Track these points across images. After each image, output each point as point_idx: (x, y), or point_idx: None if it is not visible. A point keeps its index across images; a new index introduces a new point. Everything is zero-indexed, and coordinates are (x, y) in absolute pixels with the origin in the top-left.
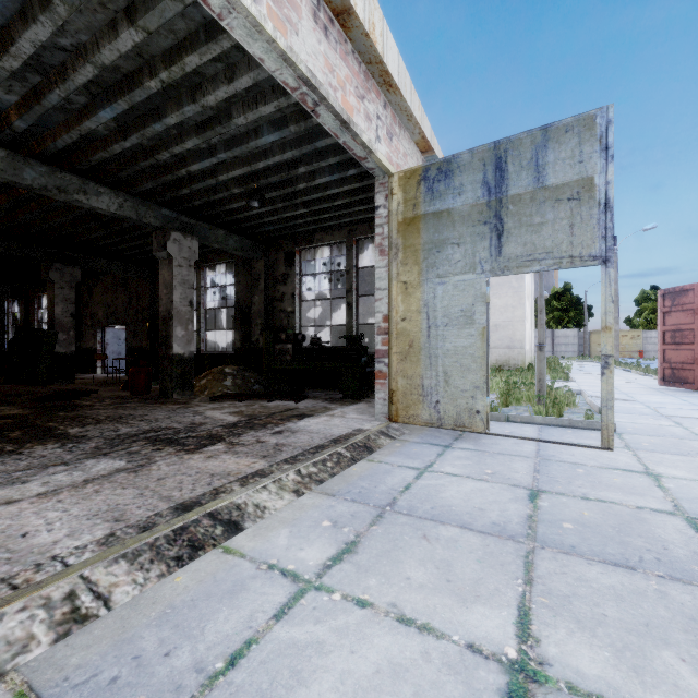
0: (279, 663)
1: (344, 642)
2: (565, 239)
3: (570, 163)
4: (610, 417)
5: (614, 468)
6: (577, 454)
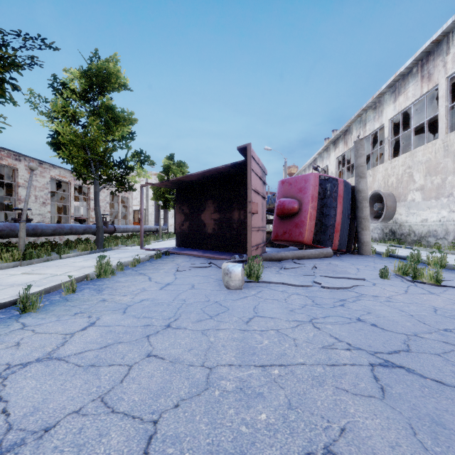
0: None
1: None
2: None
3: None
4: None
5: None
6: None
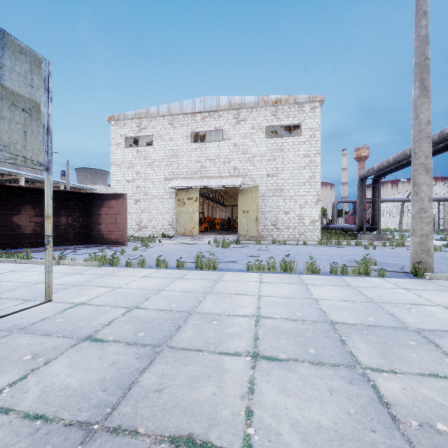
0: (321, 442)
1: (284, 414)
2: (20, 141)
3: (25, 81)
4: (50, 278)
5: (64, 310)
6: (23, 316)
